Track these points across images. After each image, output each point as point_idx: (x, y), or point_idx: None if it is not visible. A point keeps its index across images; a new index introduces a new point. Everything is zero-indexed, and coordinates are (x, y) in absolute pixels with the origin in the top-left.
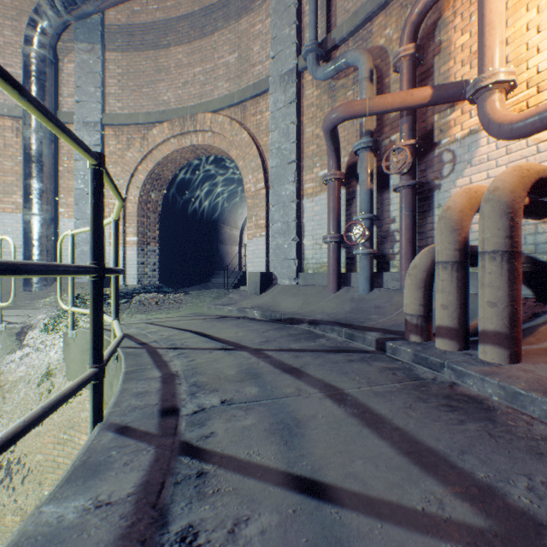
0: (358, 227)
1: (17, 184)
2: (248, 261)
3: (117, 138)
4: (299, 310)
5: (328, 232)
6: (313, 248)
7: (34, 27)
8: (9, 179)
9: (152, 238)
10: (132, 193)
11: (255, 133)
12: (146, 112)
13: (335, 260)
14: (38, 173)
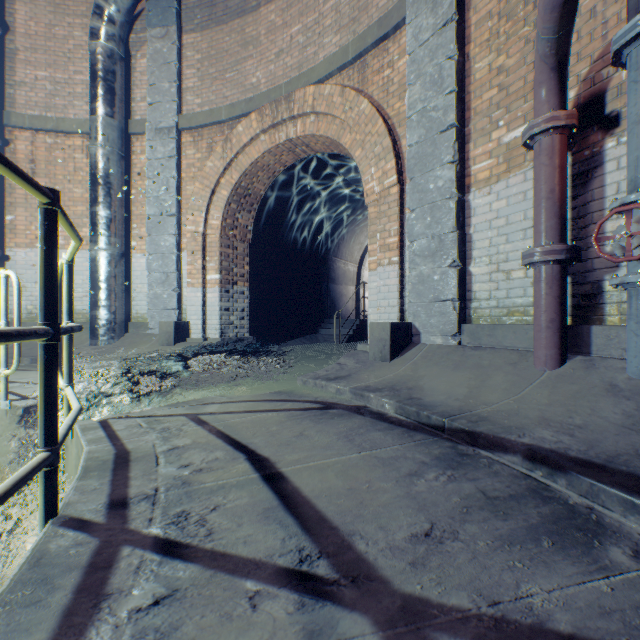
0: (632, 221)
1: (87, 214)
2: (369, 305)
3: (196, 145)
4: (479, 406)
5: (536, 242)
6: (490, 279)
7: (100, 16)
8: (79, 209)
9: (240, 276)
10: (213, 216)
11: (380, 100)
12: (230, 105)
13: (554, 299)
14: (105, 198)
